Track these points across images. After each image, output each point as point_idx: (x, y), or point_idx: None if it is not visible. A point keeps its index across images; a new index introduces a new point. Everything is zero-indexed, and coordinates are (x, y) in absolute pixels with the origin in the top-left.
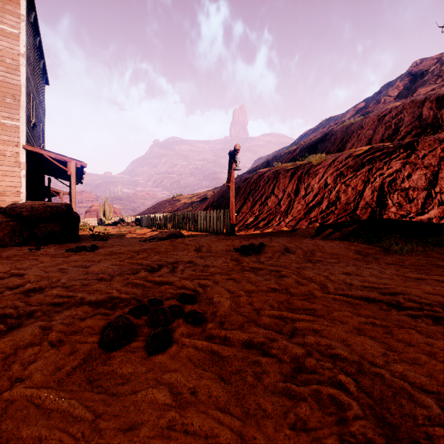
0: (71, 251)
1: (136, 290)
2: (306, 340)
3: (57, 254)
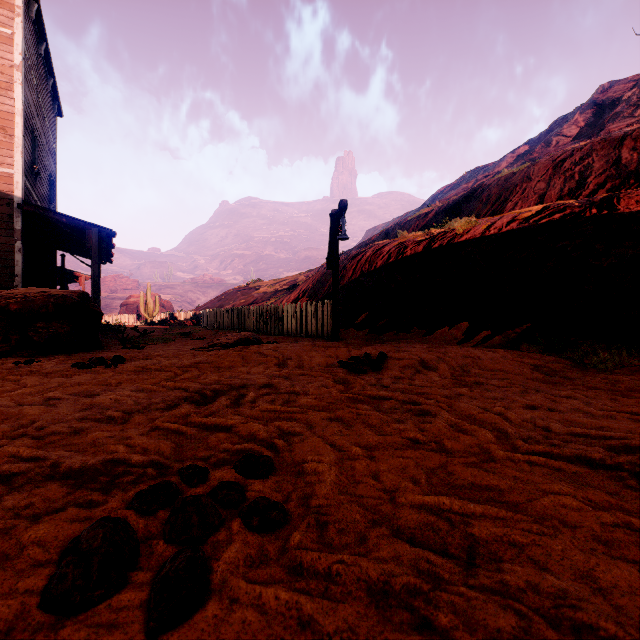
0: (79, 366)
1: (163, 444)
2: (508, 580)
3: (55, 372)
